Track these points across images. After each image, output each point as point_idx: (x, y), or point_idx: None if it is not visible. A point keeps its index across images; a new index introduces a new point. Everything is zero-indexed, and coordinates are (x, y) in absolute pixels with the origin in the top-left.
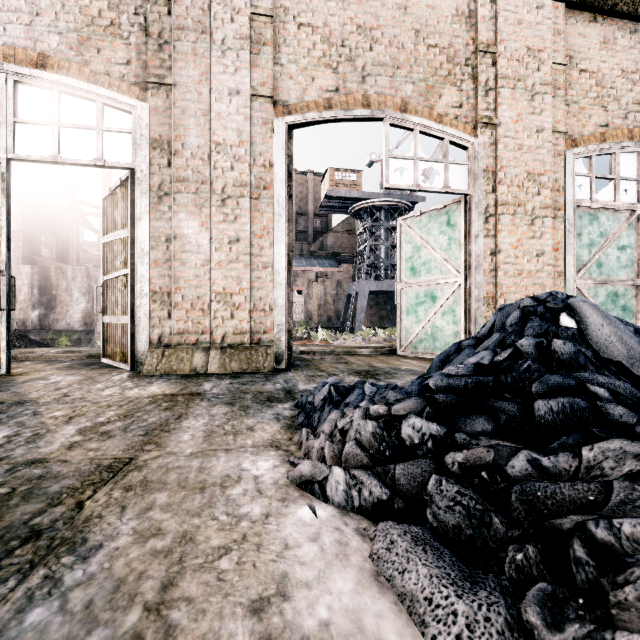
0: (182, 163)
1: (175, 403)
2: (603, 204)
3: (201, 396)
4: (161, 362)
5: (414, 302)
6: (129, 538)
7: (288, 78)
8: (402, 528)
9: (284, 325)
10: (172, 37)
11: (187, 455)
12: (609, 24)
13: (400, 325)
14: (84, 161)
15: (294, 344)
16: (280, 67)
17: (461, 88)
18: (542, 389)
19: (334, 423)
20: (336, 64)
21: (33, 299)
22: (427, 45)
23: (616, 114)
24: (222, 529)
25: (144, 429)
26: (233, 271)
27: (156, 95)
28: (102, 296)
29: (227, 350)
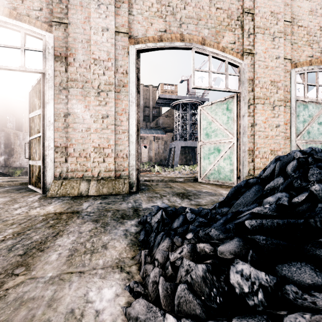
0: (73, 70)
1: (59, 221)
2: (310, 99)
3: (78, 214)
4: (60, 189)
5: (208, 152)
6: None
7: (137, 23)
8: None
9: (135, 166)
10: None
11: (46, 280)
12: (313, 1)
13: (200, 165)
14: (13, 67)
15: (142, 174)
16: (132, 16)
17: (235, 33)
18: None
19: (166, 255)
20: (165, 16)
21: (1, 150)
22: (216, 8)
23: (317, 50)
24: None
25: (25, 248)
26: (104, 134)
27: (58, 29)
28: (28, 149)
29: (101, 181)
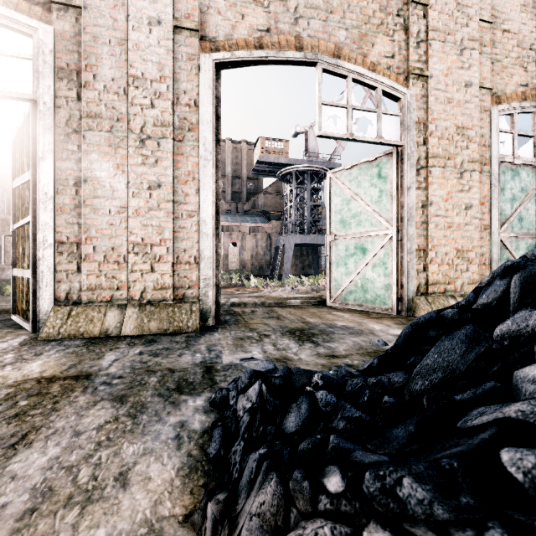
0: (94, 97)
1: (40, 399)
2: (524, 160)
3: (88, 381)
4: (66, 323)
5: (344, 254)
6: None
7: (216, 13)
8: None
9: (211, 279)
10: None
11: None
12: None
13: (330, 277)
14: None
15: (228, 291)
16: (207, 0)
17: (393, 38)
18: None
19: None
20: (267, 2)
21: None
22: None
23: (535, 75)
24: None
25: None
26: (153, 220)
27: (63, 18)
28: (12, 247)
29: (146, 307)
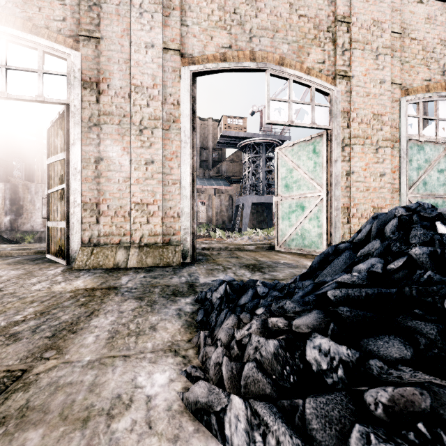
0: (108, 100)
1: (92, 298)
2: (427, 138)
3: (116, 290)
4: (90, 258)
5: (288, 211)
6: None
7: (192, 36)
8: None
9: (189, 228)
10: (99, 0)
11: (84, 365)
12: (431, 5)
13: (277, 228)
14: (27, 97)
15: (198, 241)
16: (186, 27)
17: (324, 49)
18: None
19: (231, 333)
20: (229, 27)
21: (5, 208)
22: (299, 15)
23: (436, 72)
24: None
25: (53, 329)
26: (149, 186)
27: (87, 46)
28: (46, 206)
29: (144, 248)
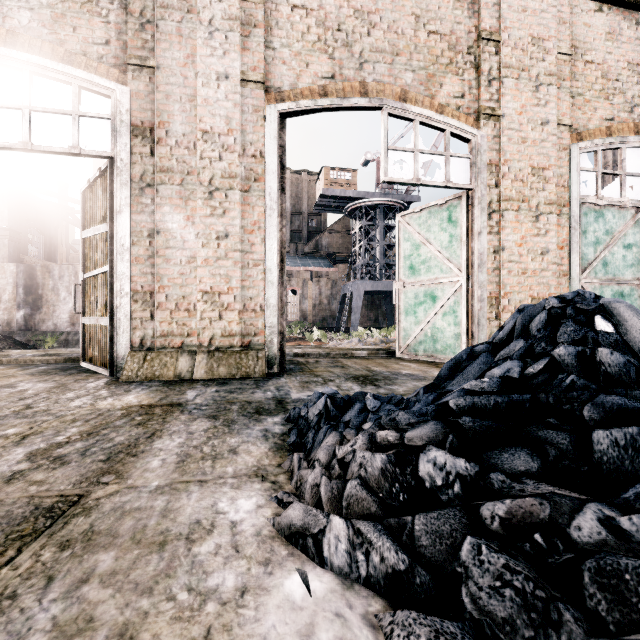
0: (166, 152)
1: (150, 416)
2: (609, 201)
3: (182, 407)
4: (142, 367)
5: (413, 302)
6: (43, 638)
7: (281, 63)
8: (431, 625)
9: (276, 327)
10: (155, 16)
11: (151, 490)
12: (615, 14)
13: (398, 326)
14: (58, 148)
15: (288, 345)
16: (272, 51)
17: (463, 77)
18: (597, 414)
19: (332, 451)
20: (332, 49)
21: (18, 299)
22: (428, 31)
23: (622, 107)
24: (178, 618)
25: (107, 452)
26: (221, 269)
27: (137, 78)
28: (81, 295)
29: (215, 354)
